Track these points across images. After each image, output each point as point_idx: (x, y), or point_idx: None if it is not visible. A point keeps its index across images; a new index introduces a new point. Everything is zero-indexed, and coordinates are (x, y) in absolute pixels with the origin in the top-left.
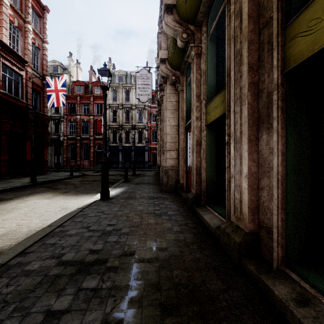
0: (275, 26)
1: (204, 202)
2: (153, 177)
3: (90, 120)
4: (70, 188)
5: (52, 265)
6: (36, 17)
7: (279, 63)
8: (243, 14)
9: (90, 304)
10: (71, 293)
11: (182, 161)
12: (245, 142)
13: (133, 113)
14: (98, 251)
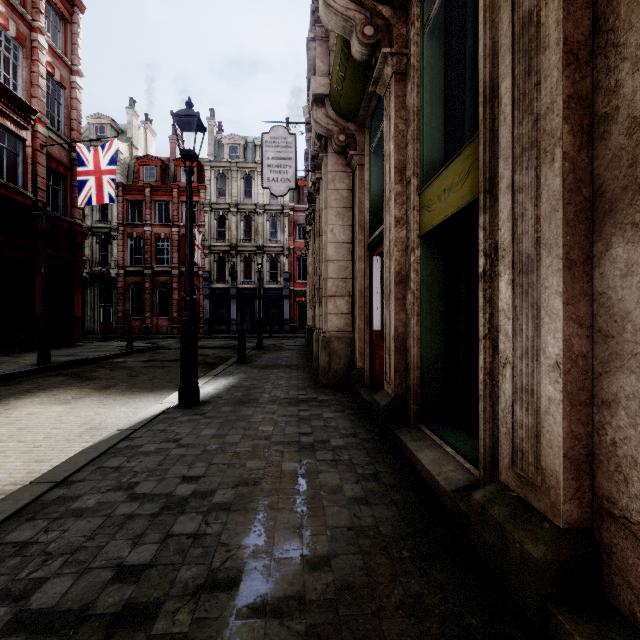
0: None
1: (415, 416)
2: (299, 353)
3: (173, 235)
4: (119, 376)
5: None
6: (56, 22)
7: None
8: None
9: None
10: None
11: (361, 319)
12: (552, 269)
13: (259, 221)
14: (139, 571)
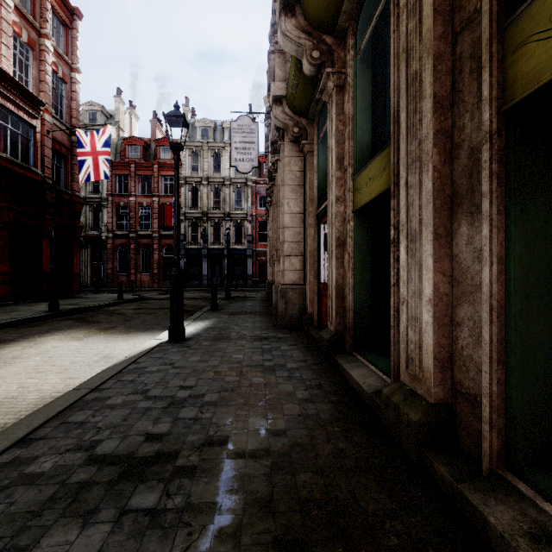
0: (486, 25)
1: (350, 346)
2: (261, 303)
3: (153, 204)
4: (116, 320)
5: (76, 463)
6: (59, 28)
7: (494, 93)
8: (424, 8)
9: (143, 540)
10: (109, 520)
11: (311, 274)
12: (427, 239)
13: (226, 192)
14: (161, 436)
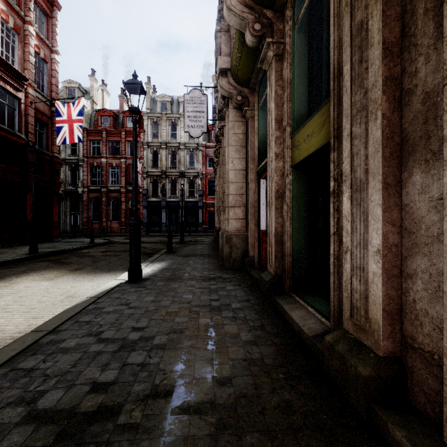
0: None
1: (289, 288)
2: (209, 246)
3: (121, 164)
4: (86, 262)
5: (14, 420)
6: (41, 17)
7: None
8: None
9: None
10: None
11: (252, 222)
12: (375, 189)
13: (181, 154)
14: (107, 386)
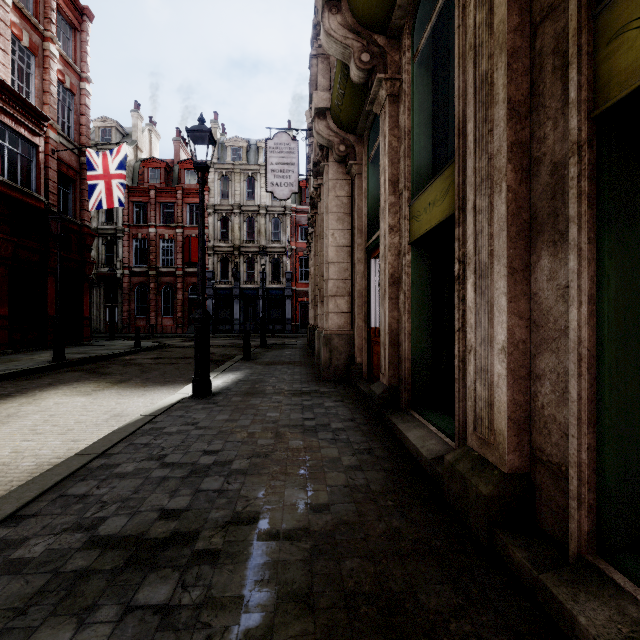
0: (573, 11)
1: (406, 402)
2: (302, 351)
3: (177, 236)
4: (132, 372)
5: (74, 546)
6: (66, 30)
7: (583, 94)
8: None
9: None
10: (109, 619)
11: (360, 317)
12: (500, 275)
13: (262, 222)
14: (179, 512)
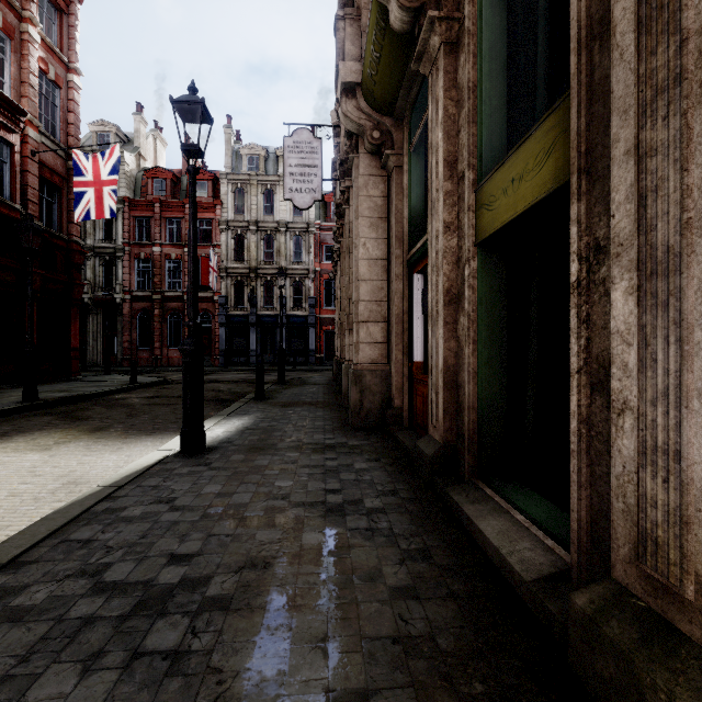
0: None
1: (470, 469)
2: (326, 388)
3: (185, 256)
4: (116, 416)
5: None
6: (51, 12)
7: None
8: None
9: None
10: None
11: (399, 349)
12: None
13: (281, 240)
14: None
